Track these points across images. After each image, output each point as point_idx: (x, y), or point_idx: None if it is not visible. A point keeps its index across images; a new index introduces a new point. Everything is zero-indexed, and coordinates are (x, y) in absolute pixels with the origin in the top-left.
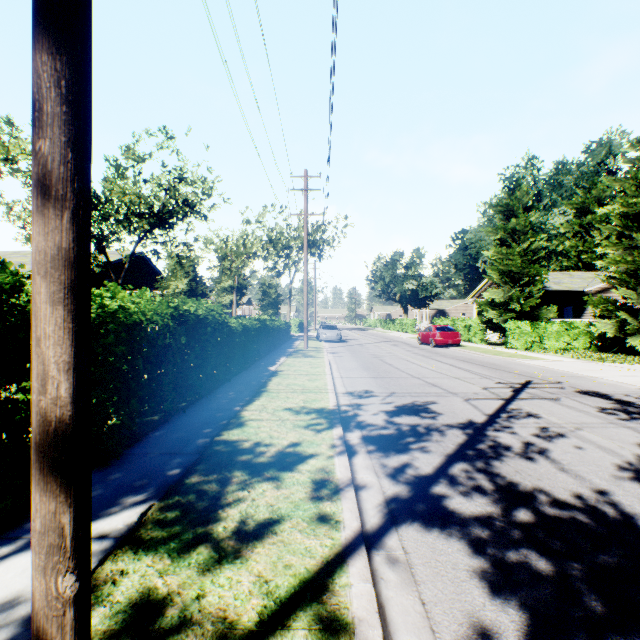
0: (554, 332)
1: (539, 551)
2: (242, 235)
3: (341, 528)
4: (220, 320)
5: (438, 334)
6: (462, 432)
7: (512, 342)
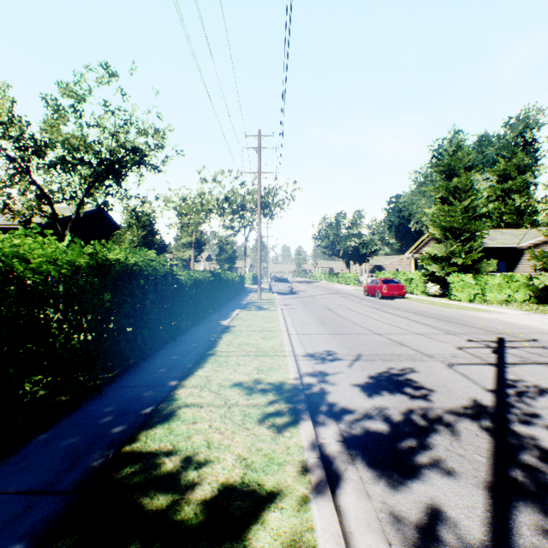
0: (496, 285)
1: None
2: (199, 193)
3: None
4: (162, 272)
5: (384, 286)
6: (478, 426)
7: (456, 294)
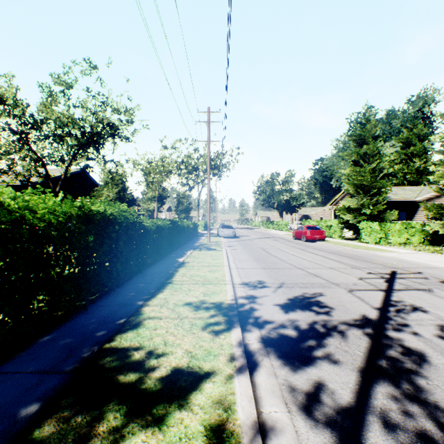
0: (396, 230)
1: None
2: (161, 157)
3: None
4: (132, 220)
5: (308, 232)
6: (362, 332)
7: (365, 238)
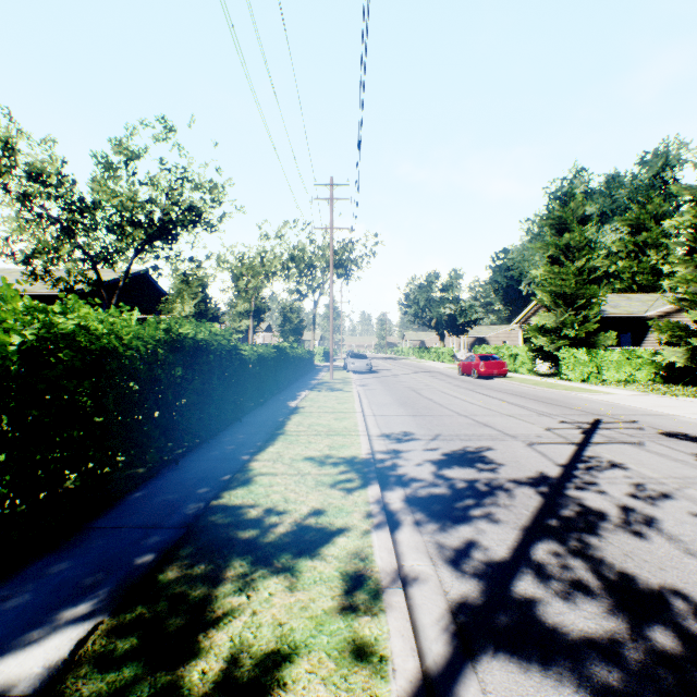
0: (614, 361)
1: None
2: (259, 252)
3: (389, 674)
4: (228, 347)
5: (482, 364)
6: (535, 491)
7: (566, 373)
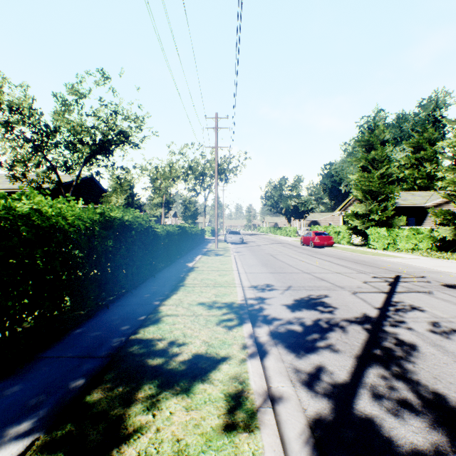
0: (405, 236)
1: None
2: (168, 163)
3: None
4: (145, 226)
5: (316, 238)
6: (362, 327)
7: (373, 244)
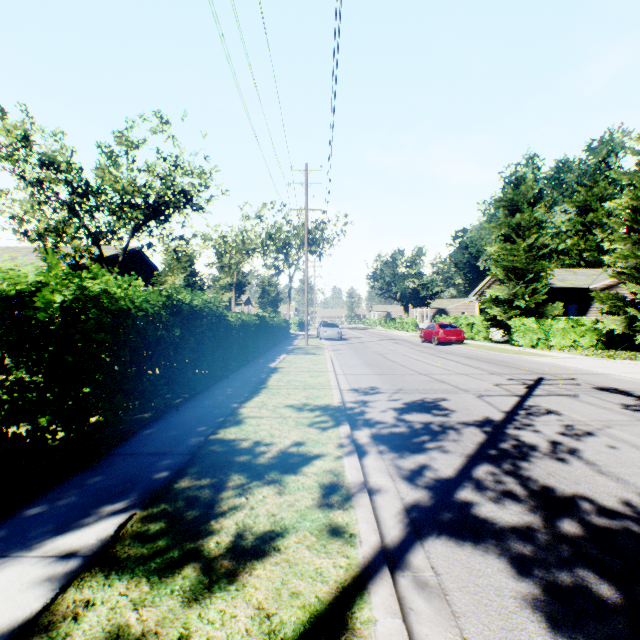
0: (560, 329)
1: (597, 572)
2: (241, 231)
3: (357, 543)
4: (217, 313)
5: (441, 331)
6: (480, 430)
7: (517, 339)
